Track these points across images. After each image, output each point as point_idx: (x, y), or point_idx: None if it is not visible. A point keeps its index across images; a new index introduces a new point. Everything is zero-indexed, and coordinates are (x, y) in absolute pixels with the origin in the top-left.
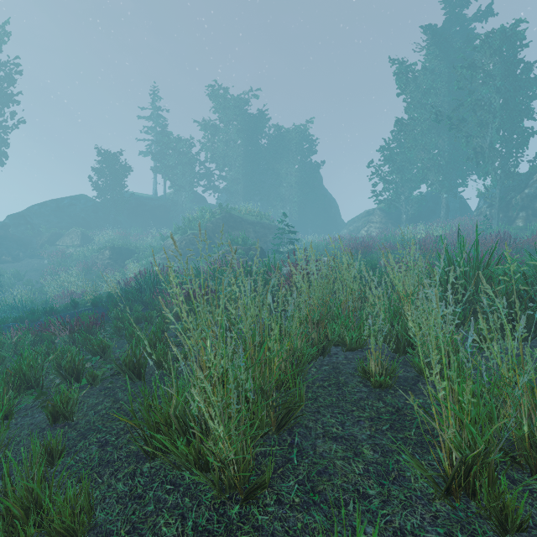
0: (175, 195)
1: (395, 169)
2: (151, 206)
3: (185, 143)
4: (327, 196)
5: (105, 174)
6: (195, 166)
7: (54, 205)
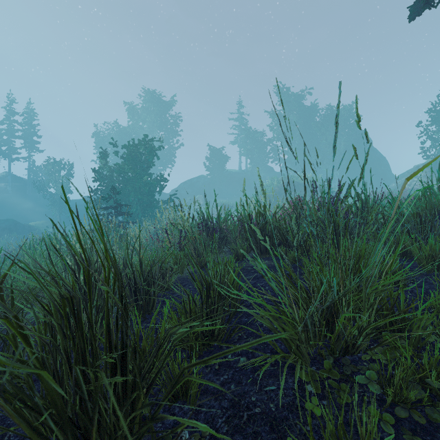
0: (253, 169)
1: (438, 130)
2: (238, 178)
3: (259, 133)
4: (376, 156)
5: (213, 161)
6: (266, 148)
7: (190, 183)
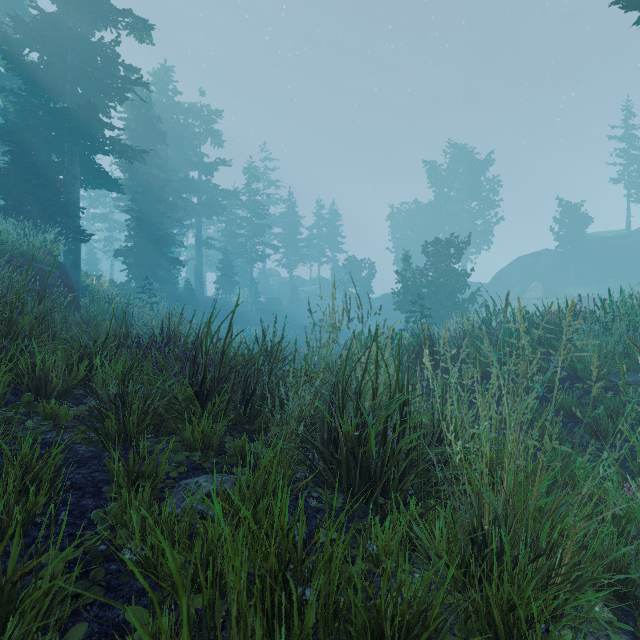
0: None
1: None
2: (621, 246)
3: None
4: None
5: (565, 226)
6: None
7: (520, 265)
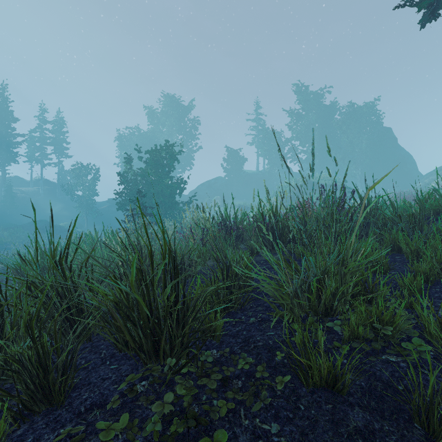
0: (271, 170)
1: None
2: (256, 179)
3: (277, 134)
4: (401, 154)
5: (231, 163)
6: (284, 148)
7: (208, 184)
